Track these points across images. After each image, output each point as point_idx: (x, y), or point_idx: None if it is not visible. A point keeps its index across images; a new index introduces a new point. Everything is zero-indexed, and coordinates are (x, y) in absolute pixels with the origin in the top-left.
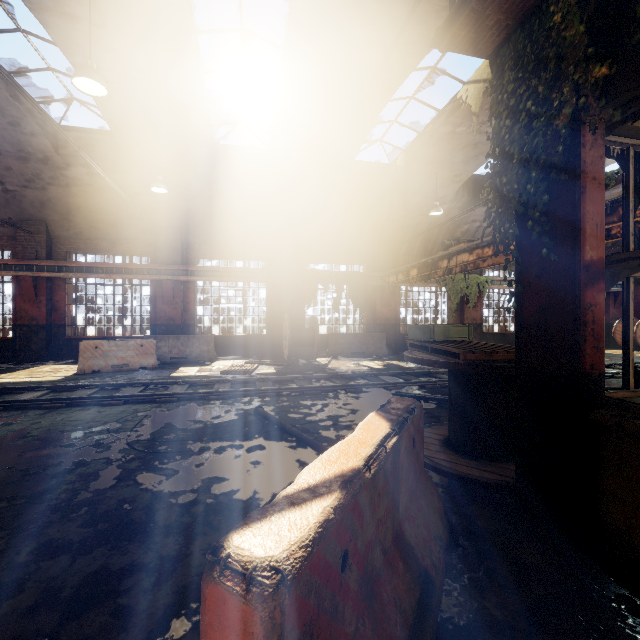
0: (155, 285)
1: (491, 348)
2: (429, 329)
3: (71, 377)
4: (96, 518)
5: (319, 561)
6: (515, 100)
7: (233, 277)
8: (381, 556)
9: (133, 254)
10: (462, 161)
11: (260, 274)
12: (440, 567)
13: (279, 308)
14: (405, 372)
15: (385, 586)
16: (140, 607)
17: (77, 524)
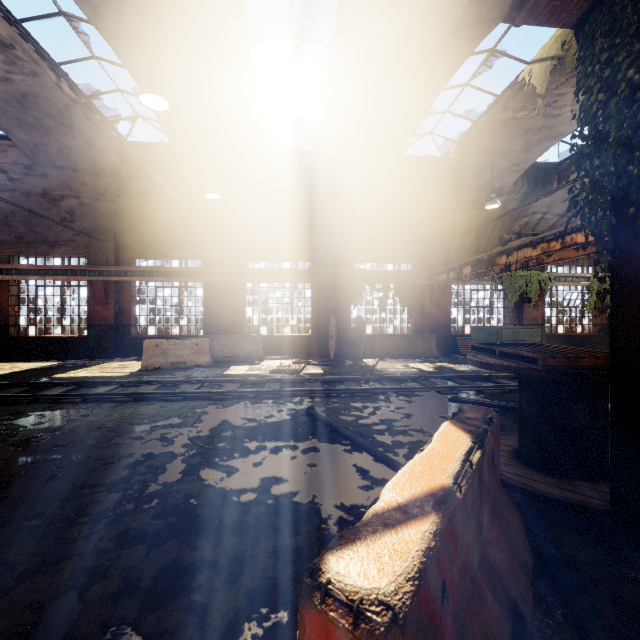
0: (208, 287)
1: (573, 353)
2: (496, 331)
3: (136, 373)
4: (166, 511)
5: (425, 595)
6: (611, 70)
7: (280, 278)
8: (470, 584)
9: (188, 258)
10: (522, 148)
11: (306, 275)
12: (529, 599)
13: (325, 308)
14: (459, 375)
15: (476, 619)
16: (212, 606)
17: (150, 515)
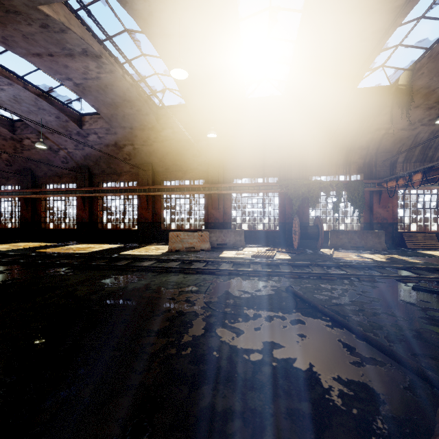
0: (207, 197)
1: None
2: None
3: (165, 253)
4: (197, 359)
5: None
6: None
7: (256, 190)
8: None
9: (195, 179)
10: None
11: (275, 186)
12: None
13: (289, 211)
14: (415, 266)
15: None
16: None
17: (187, 360)
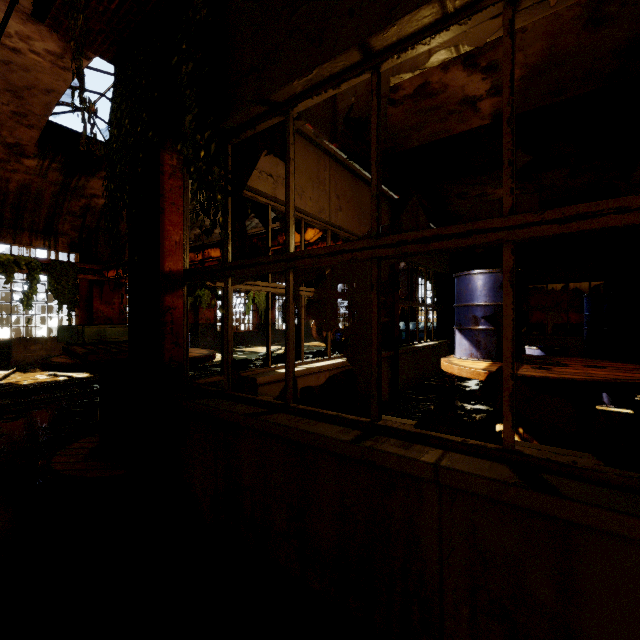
0: None
1: None
2: (77, 330)
3: None
4: None
5: None
6: (120, 113)
7: None
8: None
9: None
10: None
11: None
12: None
13: None
14: None
15: None
16: None
17: None
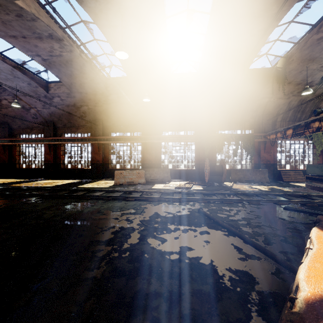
0: (143, 145)
1: None
2: None
3: (112, 186)
4: (133, 259)
5: None
6: None
7: (179, 140)
8: None
9: (134, 131)
10: None
11: (192, 137)
12: None
13: (202, 155)
14: (287, 194)
15: None
16: (164, 321)
17: (126, 261)
